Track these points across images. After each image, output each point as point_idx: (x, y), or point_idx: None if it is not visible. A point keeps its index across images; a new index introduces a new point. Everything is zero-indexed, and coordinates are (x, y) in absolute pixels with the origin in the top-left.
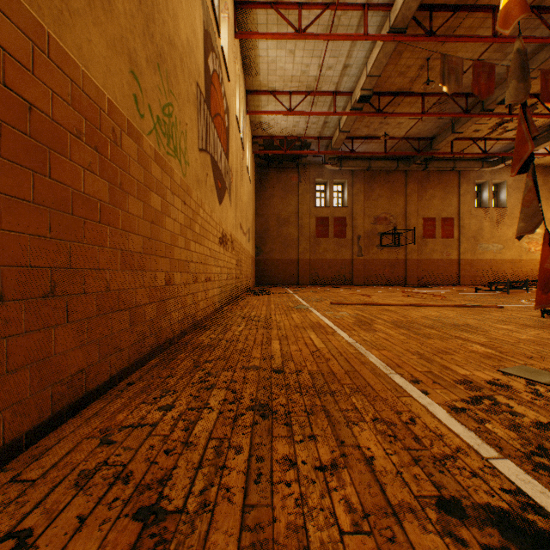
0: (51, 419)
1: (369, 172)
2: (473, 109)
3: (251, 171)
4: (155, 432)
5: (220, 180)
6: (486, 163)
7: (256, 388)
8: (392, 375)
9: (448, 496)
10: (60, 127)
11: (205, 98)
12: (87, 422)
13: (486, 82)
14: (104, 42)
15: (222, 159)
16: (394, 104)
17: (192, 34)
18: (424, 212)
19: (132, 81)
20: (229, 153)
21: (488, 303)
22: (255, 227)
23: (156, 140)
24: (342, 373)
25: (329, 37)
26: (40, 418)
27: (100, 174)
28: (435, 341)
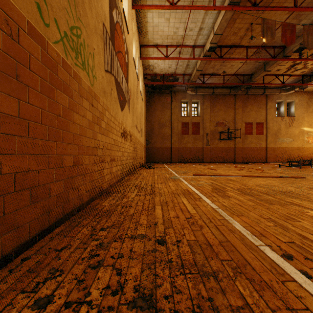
0: None
1: (213, 95)
2: (277, 56)
3: (143, 94)
4: None
5: (122, 95)
6: (283, 90)
7: (141, 267)
8: (262, 247)
9: None
10: None
11: (110, 37)
12: None
13: (290, 35)
14: None
15: (123, 82)
16: (230, 53)
17: None
18: (245, 119)
19: None
20: (128, 79)
21: (293, 175)
22: (145, 128)
23: (64, 50)
24: (217, 244)
25: (191, 7)
26: None
27: None
28: (277, 207)
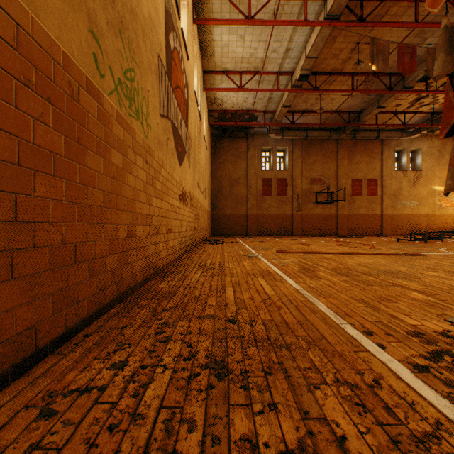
0: None
1: (306, 140)
2: (395, 87)
3: (207, 139)
4: (102, 399)
5: (180, 144)
6: (405, 133)
7: (211, 341)
8: (344, 325)
9: None
10: (2, 71)
11: (166, 70)
12: (31, 385)
13: (409, 61)
14: None
15: (182, 126)
16: (329, 82)
17: (153, 11)
18: (352, 174)
19: (91, 40)
20: (188, 122)
21: (412, 252)
22: (211, 187)
23: (118, 101)
24: (295, 323)
25: (274, 23)
26: None
27: (53, 126)
28: (375, 288)
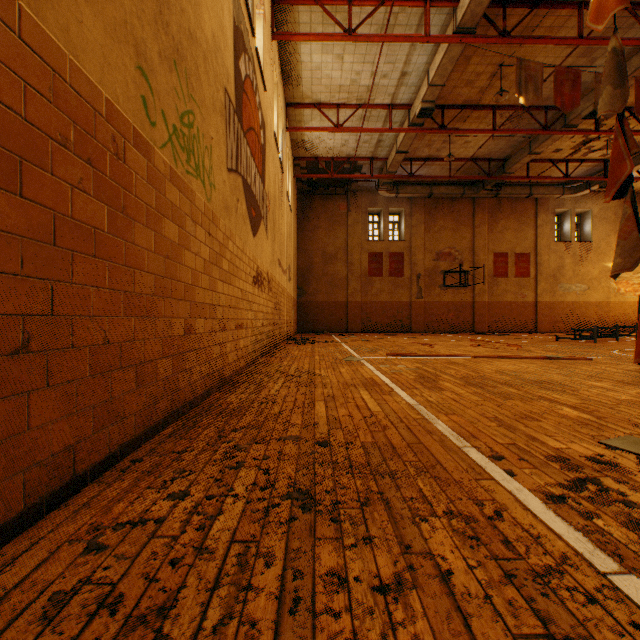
0: (24, 515)
1: (430, 199)
2: (553, 125)
3: (292, 198)
4: (160, 532)
5: (254, 207)
6: (568, 189)
7: (295, 467)
8: (466, 448)
9: (559, 635)
10: (37, 131)
11: (236, 108)
12: (72, 517)
13: (571, 91)
14: (101, 26)
15: (256, 182)
16: (461, 119)
17: (218, 29)
18: (494, 247)
19: (140, 79)
20: (266, 176)
21: (573, 355)
22: (297, 264)
23: (172, 155)
24: (403, 446)
25: (384, 38)
26: (7, 515)
27: (94, 194)
28: (515, 403)
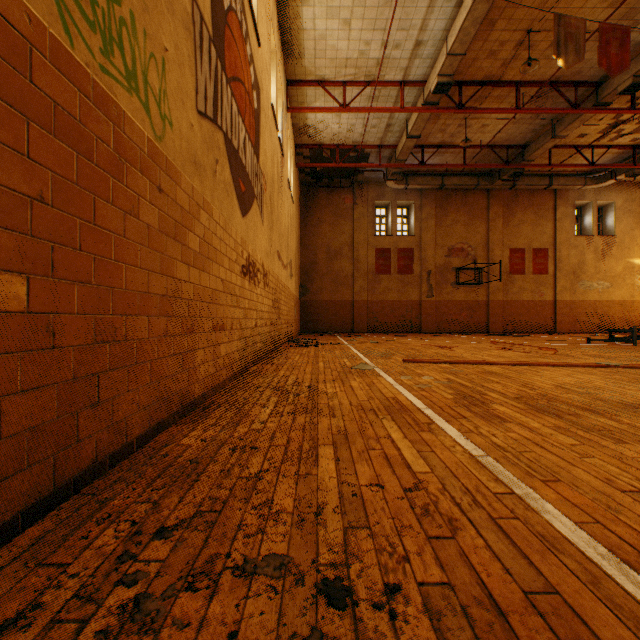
0: None
1: (441, 191)
2: (582, 104)
3: (294, 189)
4: None
5: (243, 180)
6: (591, 179)
7: None
8: None
9: None
10: None
11: (213, 37)
12: None
13: (618, 52)
14: None
15: (247, 151)
16: (479, 98)
17: None
18: (510, 242)
19: None
20: (260, 149)
21: (628, 361)
22: (300, 260)
23: (58, 18)
24: (520, 605)
25: None
26: None
27: None
28: (639, 451)
